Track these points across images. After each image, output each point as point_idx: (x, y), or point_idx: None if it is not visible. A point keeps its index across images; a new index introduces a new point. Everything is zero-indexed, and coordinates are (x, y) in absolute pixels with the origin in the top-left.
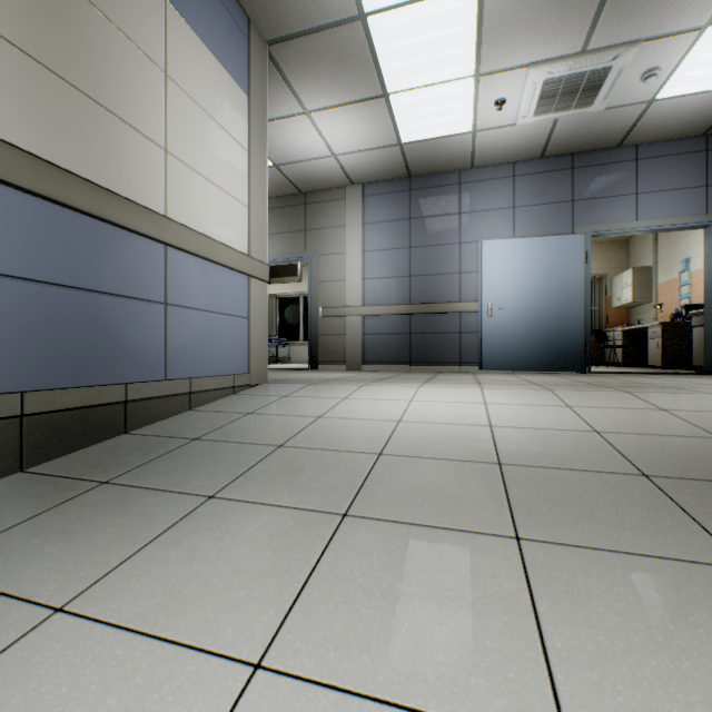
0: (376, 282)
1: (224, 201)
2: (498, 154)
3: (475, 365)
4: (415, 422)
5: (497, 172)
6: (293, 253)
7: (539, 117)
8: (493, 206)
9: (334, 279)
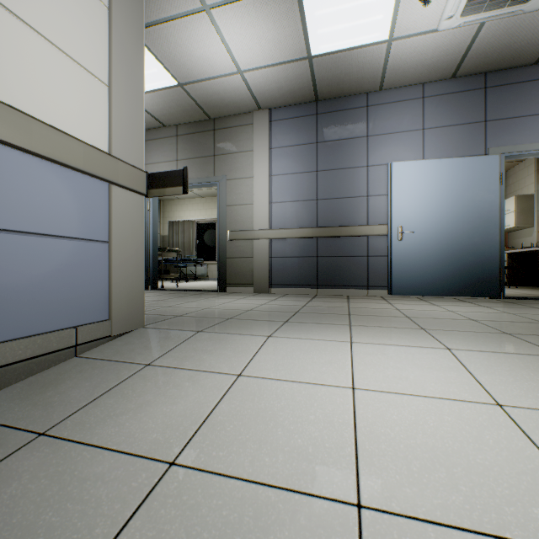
0: (283, 205)
1: (53, 61)
2: (410, 72)
3: (383, 289)
4: (403, 516)
5: (406, 94)
6: (202, 177)
7: (466, 17)
8: (401, 128)
9: (242, 203)
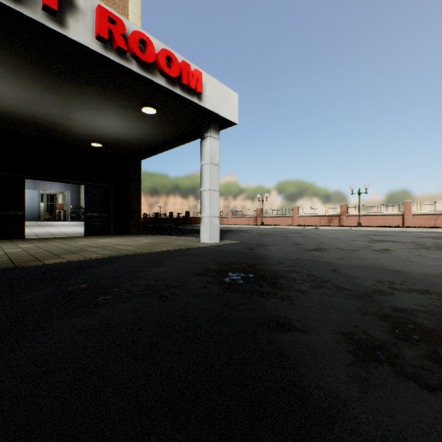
0: None
1: None
2: None
3: None
4: None
5: None
6: None
7: None
8: None
9: None
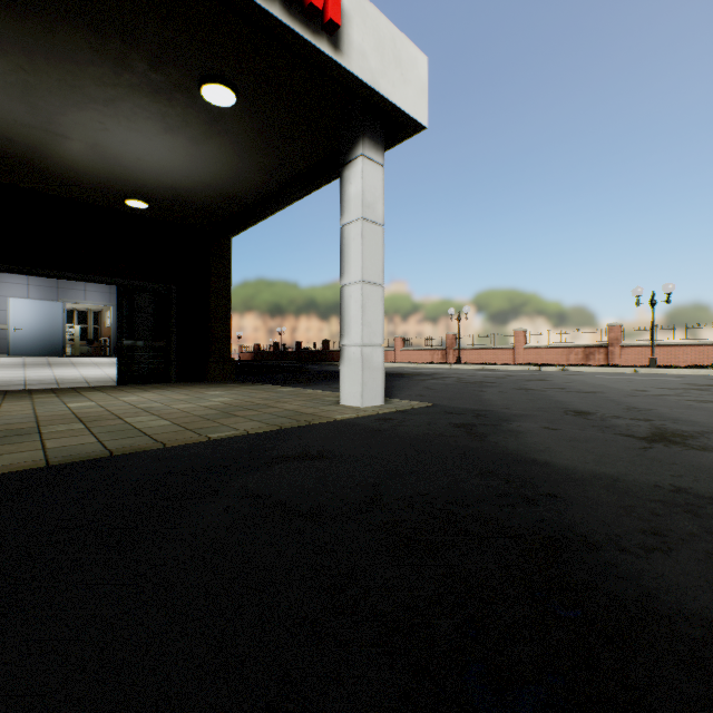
0: None
1: None
2: None
3: (7, 354)
4: None
5: None
6: None
7: None
8: (17, 282)
9: None
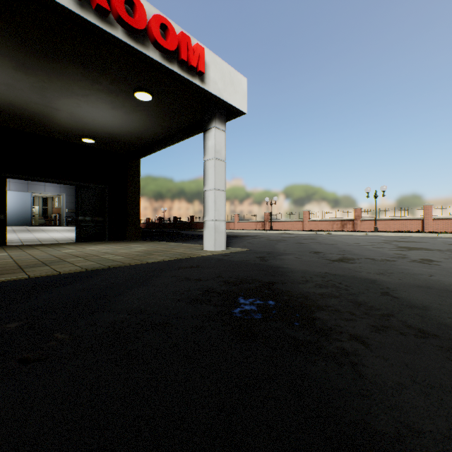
0: None
1: None
2: None
3: None
4: None
5: None
6: None
7: None
8: None
9: None
